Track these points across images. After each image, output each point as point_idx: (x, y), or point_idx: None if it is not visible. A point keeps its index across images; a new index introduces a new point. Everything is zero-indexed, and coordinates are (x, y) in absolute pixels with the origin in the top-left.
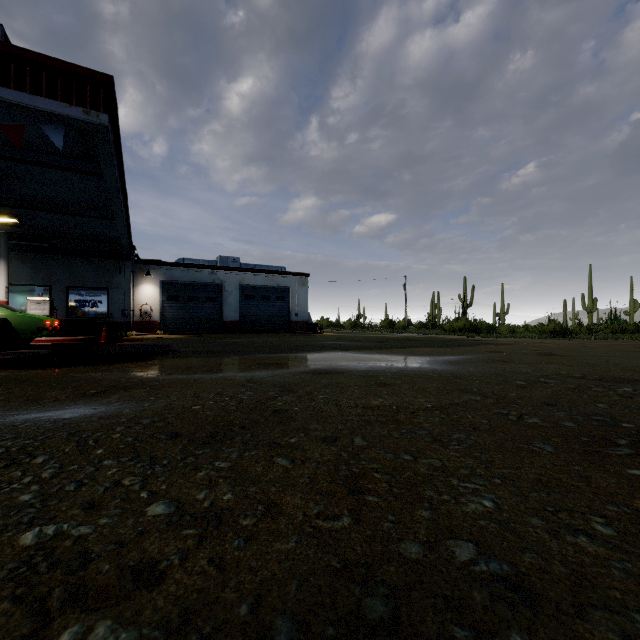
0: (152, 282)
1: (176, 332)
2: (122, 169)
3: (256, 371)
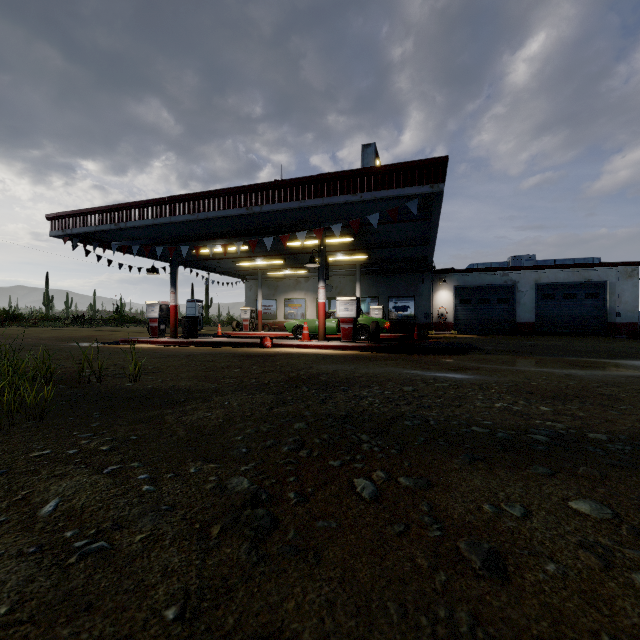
0: (447, 288)
1: (467, 332)
2: None
3: (571, 370)
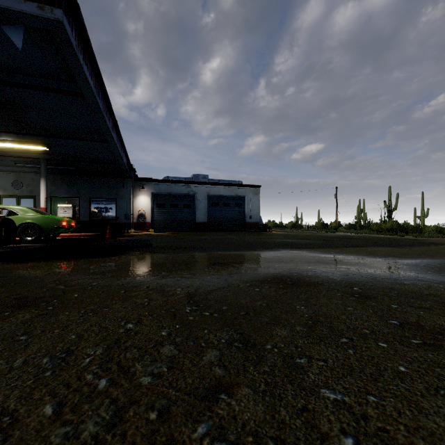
0: (146, 194)
1: (162, 230)
2: (105, 93)
3: (207, 276)
